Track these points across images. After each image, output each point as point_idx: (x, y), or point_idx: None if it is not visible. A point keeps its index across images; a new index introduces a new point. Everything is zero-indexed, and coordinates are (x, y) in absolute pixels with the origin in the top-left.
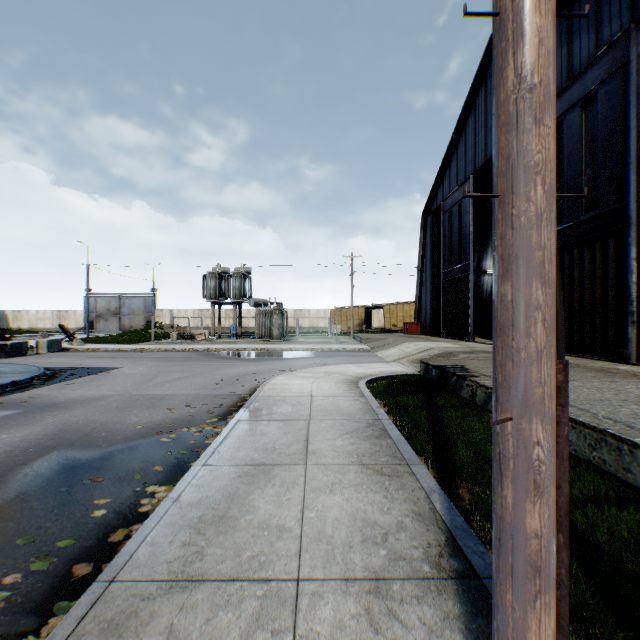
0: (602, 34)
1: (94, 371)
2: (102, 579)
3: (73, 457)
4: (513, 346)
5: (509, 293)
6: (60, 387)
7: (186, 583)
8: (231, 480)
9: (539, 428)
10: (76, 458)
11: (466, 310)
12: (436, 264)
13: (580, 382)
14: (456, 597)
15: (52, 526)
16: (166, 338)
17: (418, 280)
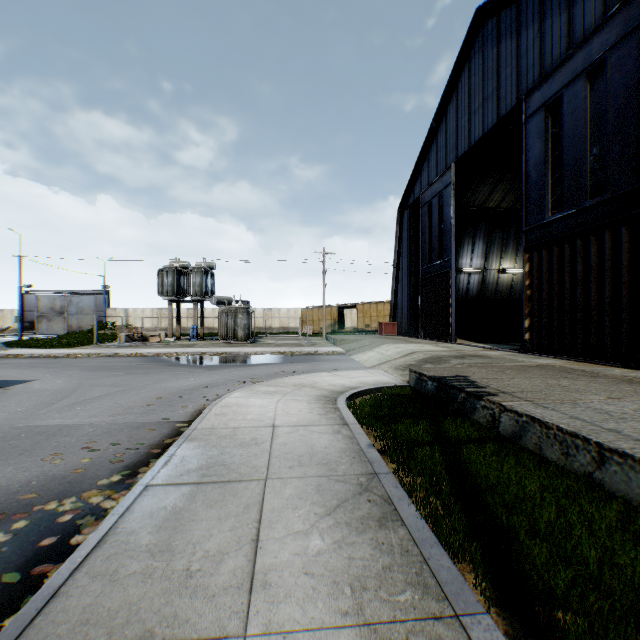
0: None
1: None
2: None
3: None
4: None
5: None
6: None
7: None
8: None
9: None
10: None
11: (447, 309)
12: (413, 261)
13: (631, 402)
14: None
15: None
16: (115, 340)
17: (394, 278)
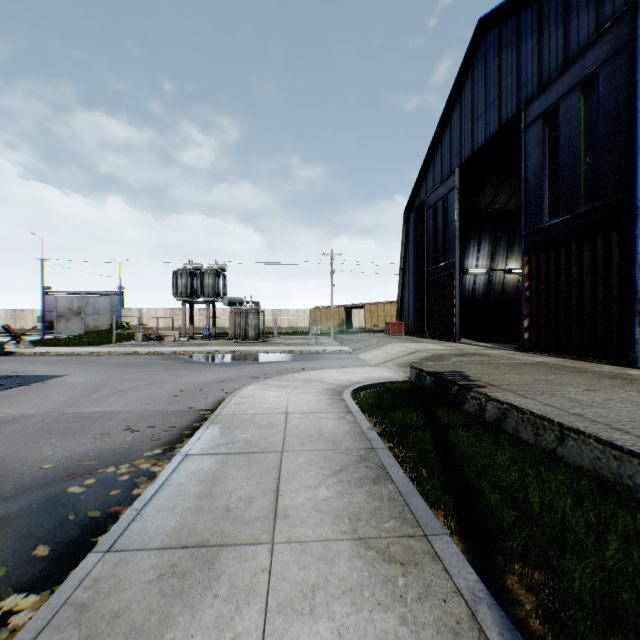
0: (604, 11)
1: (29, 381)
2: None
3: None
4: None
5: None
6: None
7: None
8: (144, 587)
9: None
10: None
11: (451, 310)
12: (419, 262)
13: (605, 393)
14: None
15: None
16: (132, 339)
17: (400, 279)
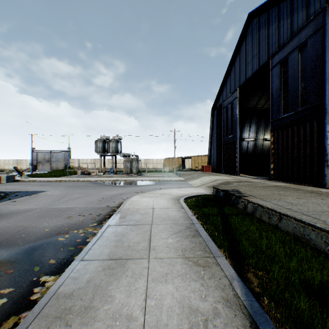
0: (310, 11)
1: (30, 193)
2: None
3: None
4: None
5: None
6: (6, 203)
7: None
8: (98, 272)
9: None
10: None
11: (235, 159)
12: (219, 135)
13: (305, 199)
14: None
15: None
16: (75, 174)
17: (209, 143)
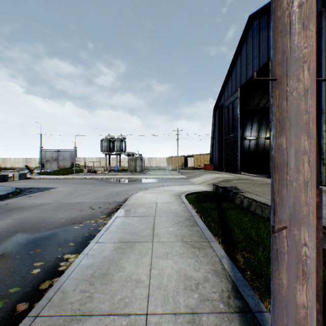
0: None
1: (42, 189)
2: (31, 315)
3: (25, 237)
4: (287, 178)
5: (284, 143)
6: (23, 198)
7: (81, 317)
8: (111, 251)
9: (306, 234)
10: (27, 238)
11: (236, 158)
12: (220, 134)
13: None
14: (239, 325)
15: (8, 279)
16: (81, 172)
17: (211, 142)
